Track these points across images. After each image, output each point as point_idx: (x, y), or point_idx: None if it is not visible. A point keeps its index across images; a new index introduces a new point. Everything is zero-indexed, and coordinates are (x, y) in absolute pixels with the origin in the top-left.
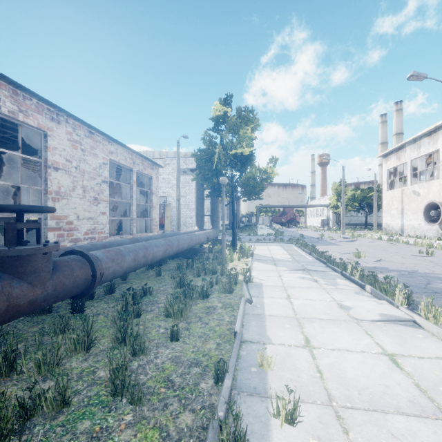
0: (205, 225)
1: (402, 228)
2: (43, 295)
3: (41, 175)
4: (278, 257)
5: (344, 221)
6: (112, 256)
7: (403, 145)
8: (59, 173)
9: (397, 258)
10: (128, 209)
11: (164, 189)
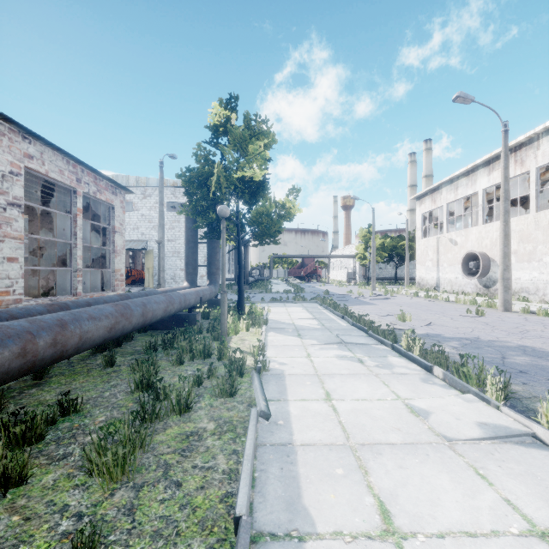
0: (202, 280)
1: (438, 282)
2: None
3: None
4: (302, 324)
5: (374, 274)
6: None
7: (439, 186)
8: None
9: (447, 320)
10: (68, 254)
11: (143, 230)
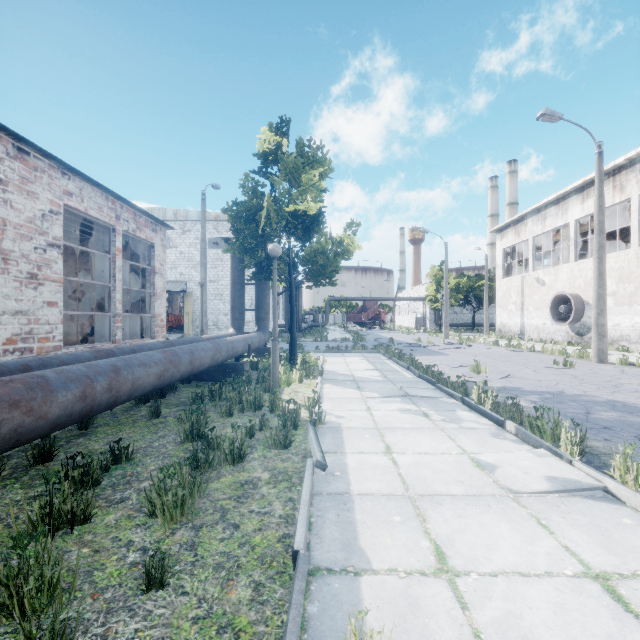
0: (248, 326)
1: (523, 329)
2: None
3: None
4: (362, 376)
5: (447, 320)
6: (16, 394)
7: (524, 216)
8: None
9: (529, 373)
10: (107, 298)
11: (182, 269)
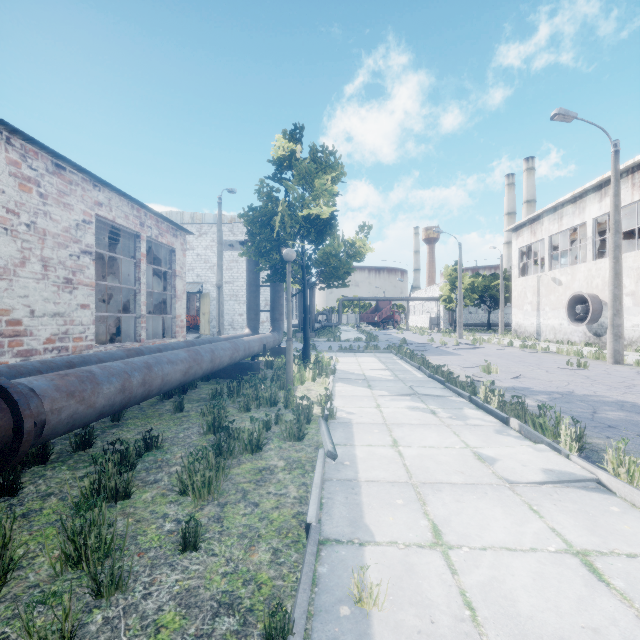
0: (263, 326)
1: (539, 329)
2: None
3: None
4: (373, 375)
5: (461, 320)
6: (71, 386)
7: (540, 215)
8: None
9: (540, 373)
10: (132, 300)
11: (198, 271)
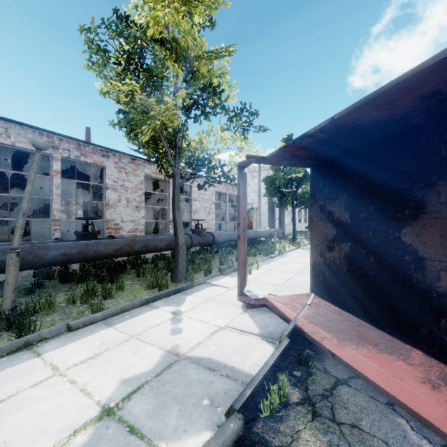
0: (286, 227)
1: None
2: (204, 241)
3: (190, 203)
4: None
5: None
6: (219, 235)
7: None
8: (196, 202)
9: None
10: (224, 216)
11: (252, 197)
